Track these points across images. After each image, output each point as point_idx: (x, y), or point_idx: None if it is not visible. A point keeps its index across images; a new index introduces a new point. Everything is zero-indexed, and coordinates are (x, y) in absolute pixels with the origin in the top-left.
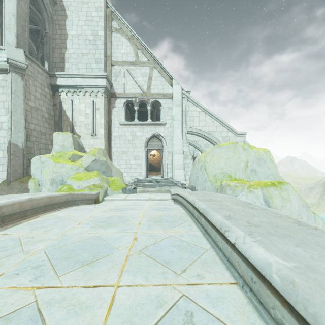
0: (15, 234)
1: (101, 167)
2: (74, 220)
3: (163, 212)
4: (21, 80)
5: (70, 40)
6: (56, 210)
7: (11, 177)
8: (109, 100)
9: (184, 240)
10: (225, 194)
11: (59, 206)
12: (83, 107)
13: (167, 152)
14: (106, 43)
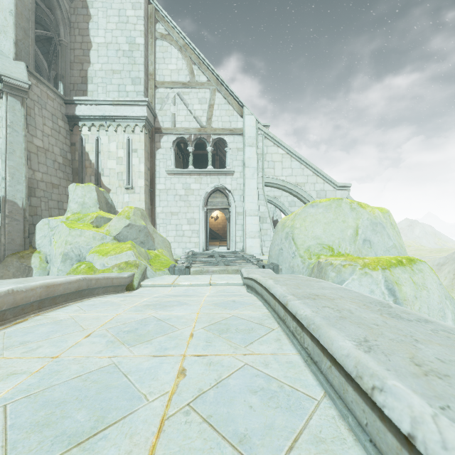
0: None
1: (139, 236)
2: (83, 327)
3: (231, 311)
4: (21, 108)
5: (96, 51)
6: (59, 306)
7: (6, 251)
8: (152, 137)
9: (272, 377)
10: (325, 278)
11: (65, 300)
12: (114, 148)
13: (235, 212)
14: (148, 56)
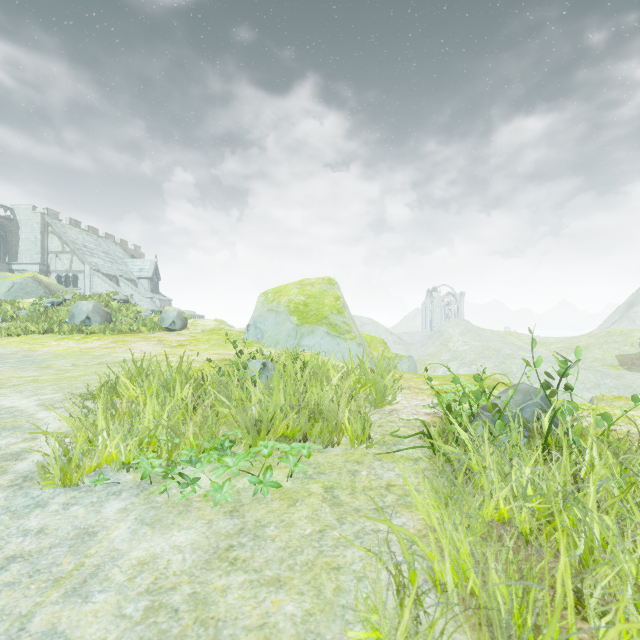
0: None
1: None
2: None
3: None
4: None
5: (22, 241)
6: None
7: None
8: (47, 275)
9: None
10: None
11: None
12: None
13: None
14: (45, 241)
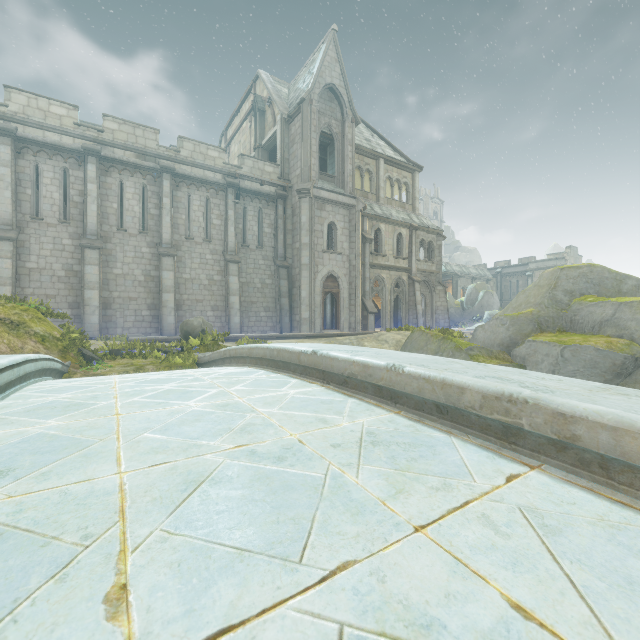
0: (495, 482)
1: None
2: None
3: None
4: None
5: None
6: None
7: None
8: None
9: None
10: None
11: None
12: None
13: None
14: None
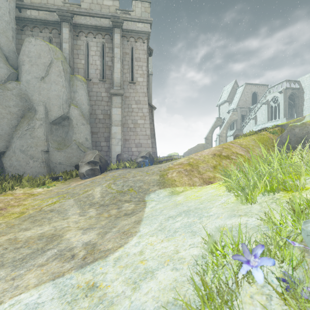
0: None
1: None
2: None
3: None
4: None
5: (305, 101)
6: None
7: None
8: None
9: None
10: None
11: None
12: None
13: None
14: None
